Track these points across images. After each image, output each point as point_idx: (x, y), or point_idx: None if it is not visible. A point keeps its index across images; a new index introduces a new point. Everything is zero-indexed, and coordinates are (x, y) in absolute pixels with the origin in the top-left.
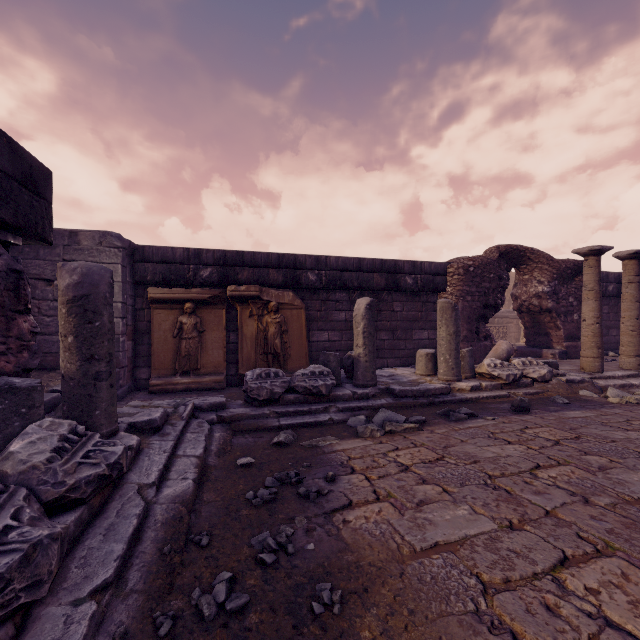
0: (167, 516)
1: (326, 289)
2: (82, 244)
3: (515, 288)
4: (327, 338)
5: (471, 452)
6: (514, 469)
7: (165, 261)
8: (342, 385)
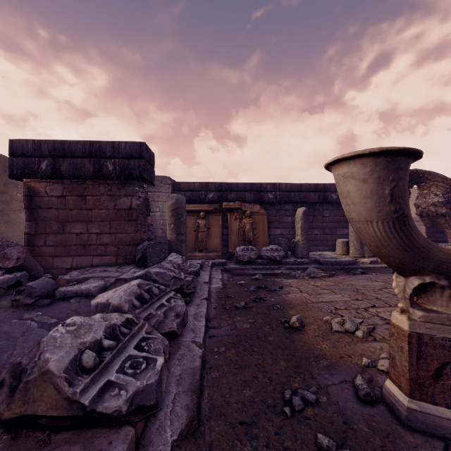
0: (216, 291)
1: (279, 203)
2: None
3: (417, 199)
4: (280, 233)
5: (353, 283)
6: (372, 288)
7: (190, 190)
8: (288, 257)
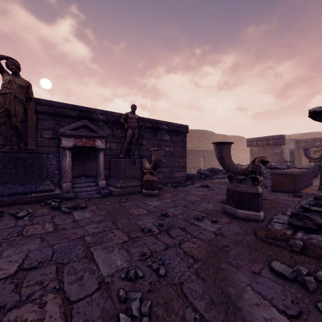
0: None
1: None
2: (286, 141)
3: None
4: None
5: None
6: None
7: (305, 142)
8: None
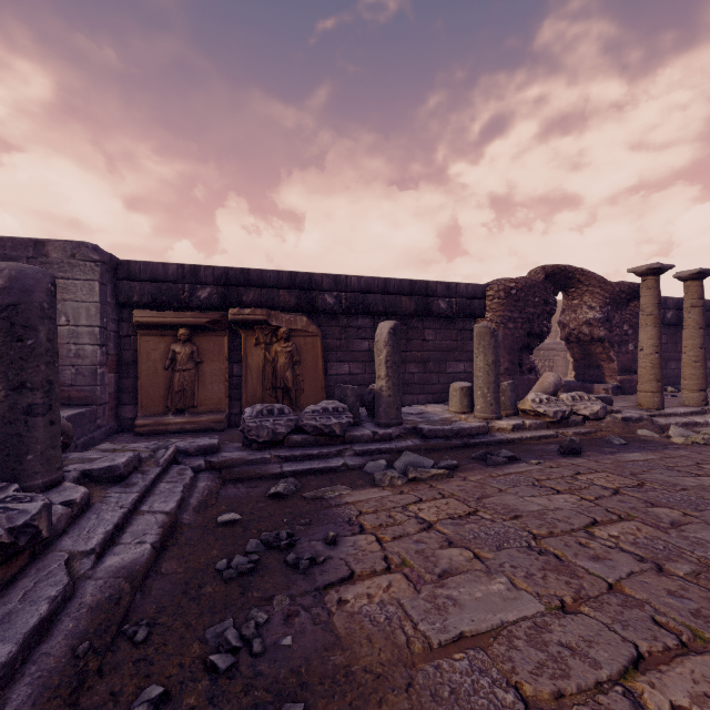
0: (100, 597)
1: (347, 314)
2: (50, 256)
3: (563, 315)
4: (348, 371)
5: (511, 504)
6: (565, 526)
7: (155, 279)
8: (361, 424)
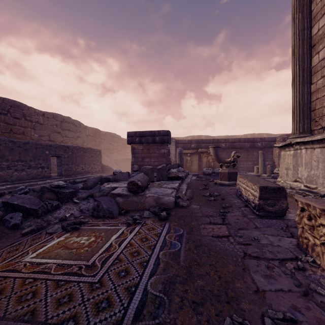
0: (193, 179)
1: (228, 148)
2: None
3: None
4: None
5: None
6: None
7: (183, 143)
8: None
